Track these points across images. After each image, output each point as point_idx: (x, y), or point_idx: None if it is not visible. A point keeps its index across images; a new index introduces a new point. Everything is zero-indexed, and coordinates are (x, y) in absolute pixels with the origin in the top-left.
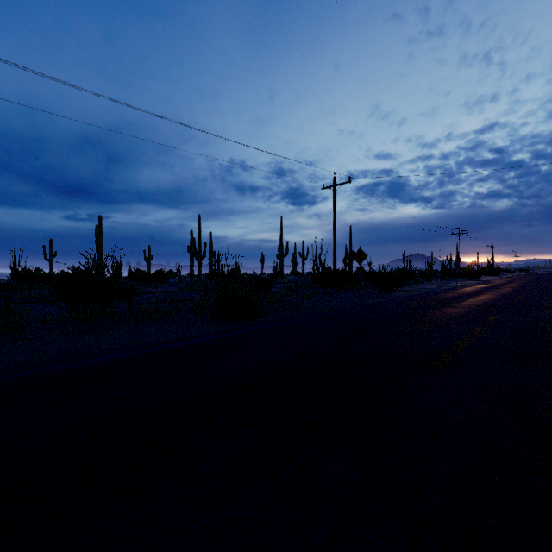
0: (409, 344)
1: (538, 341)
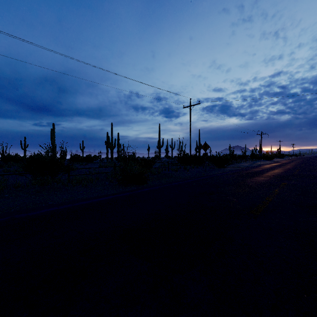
0: (237, 200)
1: (314, 197)
